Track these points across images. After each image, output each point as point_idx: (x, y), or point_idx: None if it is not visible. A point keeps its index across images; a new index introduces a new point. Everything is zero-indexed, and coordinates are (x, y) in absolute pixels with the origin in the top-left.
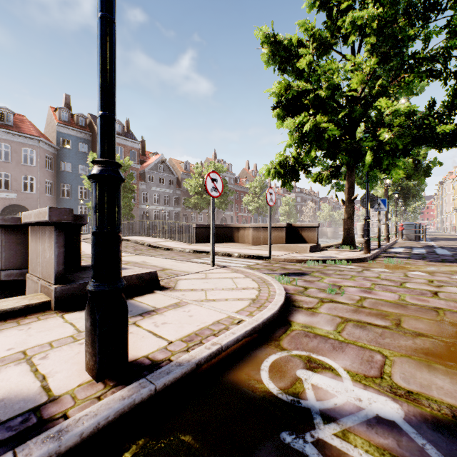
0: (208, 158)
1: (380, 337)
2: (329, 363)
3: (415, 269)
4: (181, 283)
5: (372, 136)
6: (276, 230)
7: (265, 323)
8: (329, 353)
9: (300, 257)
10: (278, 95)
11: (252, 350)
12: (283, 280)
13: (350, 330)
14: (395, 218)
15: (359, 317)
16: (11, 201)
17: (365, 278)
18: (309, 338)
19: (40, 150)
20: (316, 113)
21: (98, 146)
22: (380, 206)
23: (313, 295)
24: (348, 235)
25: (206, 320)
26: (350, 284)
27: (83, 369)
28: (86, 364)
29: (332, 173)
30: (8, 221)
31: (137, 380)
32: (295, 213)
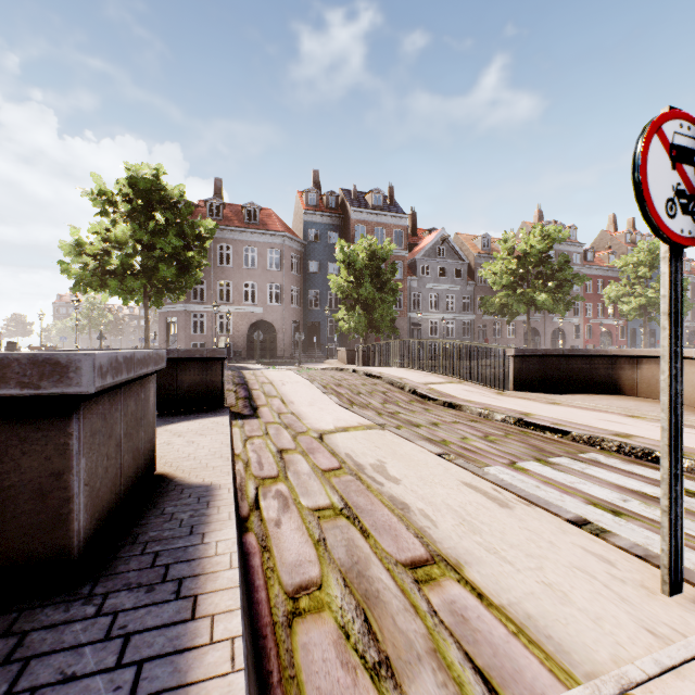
0: (524, 222)
1: None
2: None
3: None
4: None
5: None
6: None
7: None
8: None
9: None
10: None
11: None
12: None
13: None
14: None
15: None
16: (257, 317)
17: None
18: None
19: (285, 249)
20: None
21: None
22: None
23: None
24: None
25: None
26: None
27: None
28: None
29: None
30: None
31: None
32: None
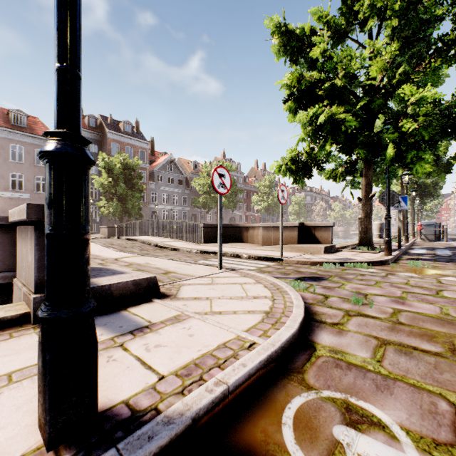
0: (216, 157)
1: (436, 370)
2: (377, 415)
3: (447, 274)
4: (183, 289)
5: (393, 127)
6: (288, 230)
7: (283, 347)
8: (373, 397)
9: (315, 259)
10: (290, 87)
11: (268, 389)
12: (298, 287)
13: (392, 359)
14: (413, 217)
15: (399, 338)
16: (24, 201)
17: (393, 284)
18: (341, 369)
19: None
20: (331, 105)
21: (55, 113)
22: (400, 203)
23: (335, 306)
24: (366, 236)
25: (209, 343)
26: (376, 292)
27: (36, 424)
28: (38, 418)
29: (347, 170)
30: (2, 220)
31: (105, 448)
32: (305, 213)
